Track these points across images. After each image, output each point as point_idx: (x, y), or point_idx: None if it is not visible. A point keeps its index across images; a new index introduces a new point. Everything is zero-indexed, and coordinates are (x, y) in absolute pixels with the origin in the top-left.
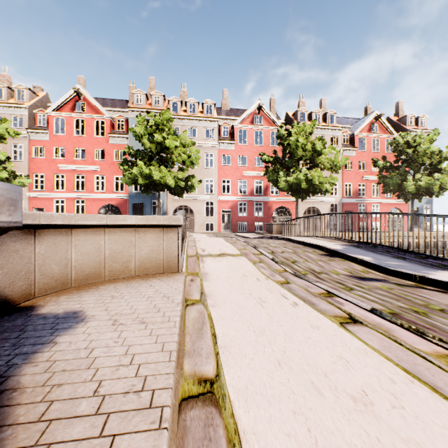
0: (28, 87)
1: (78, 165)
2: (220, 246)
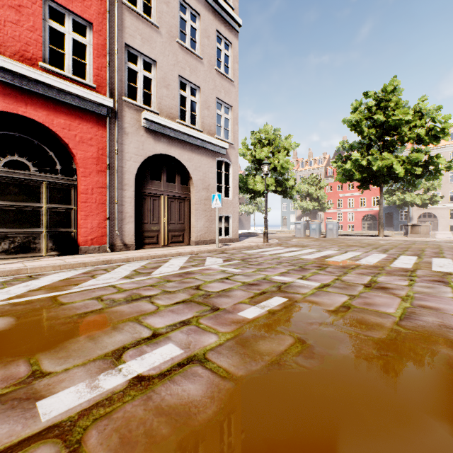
0: (323, 156)
1: (350, 193)
2: (445, 232)
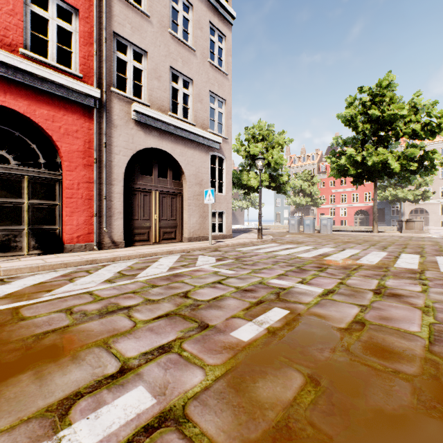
0: (316, 153)
1: (342, 189)
2: (438, 228)
